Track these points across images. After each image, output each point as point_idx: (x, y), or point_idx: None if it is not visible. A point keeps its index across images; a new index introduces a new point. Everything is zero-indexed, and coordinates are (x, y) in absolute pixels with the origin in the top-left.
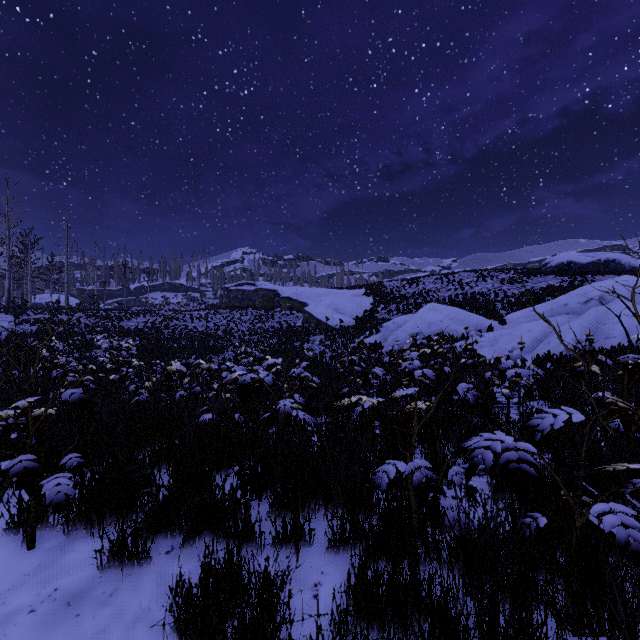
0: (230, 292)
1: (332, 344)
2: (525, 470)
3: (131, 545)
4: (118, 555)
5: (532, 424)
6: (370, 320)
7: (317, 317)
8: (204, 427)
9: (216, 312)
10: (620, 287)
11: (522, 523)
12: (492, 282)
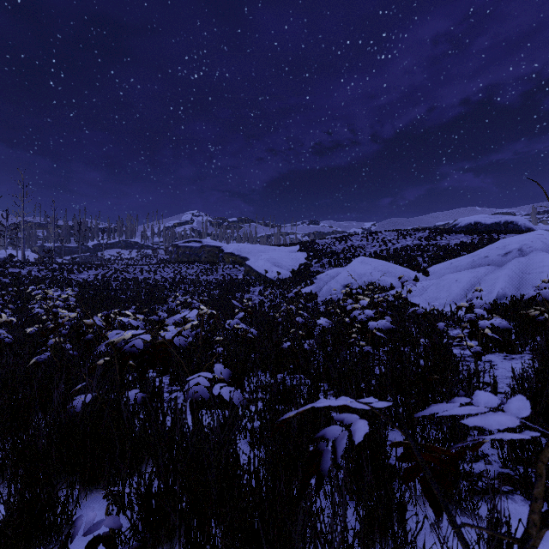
0: (179, 248)
1: (270, 294)
2: None
3: None
4: None
5: None
6: (305, 273)
7: (257, 270)
8: (72, 418)
9: (165, 266)
10: (536, 240)
11: None
12: (411, 239)
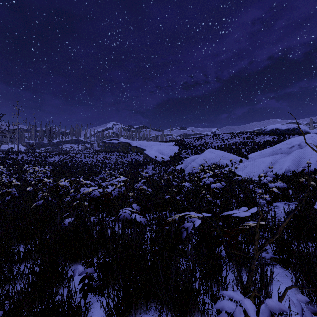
0: (105, 143)
1: (158, 170)
2: None
3: None
4: None
5: None
6: (178, 157)
7: (150, 156)
8: (64, 229)
9: (98, 154)
10: (309, 139)
11: None
12: (238, 138)
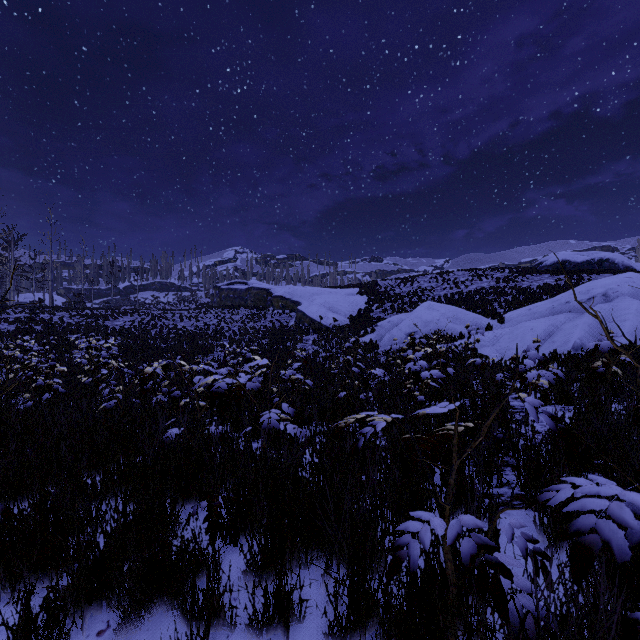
0: (221, 291)
1: (326, 344)
2: None
3: (41, 630)
4: None
5: None
6: (365, 319)
7: (310, 316)
8: (169, 445)
9: (207, 311)
10: (624, 284)
11: (635, 621)
12: (487, 281)
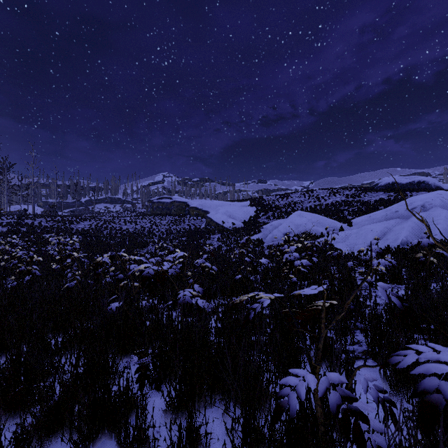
0: (153, 203)
1: (227, 240)
2: None
3: None
4: None
5: None
6: (254, 223)
7: (216, 221)
8: (111, 315)
9: (143, 218)
10: (436, 198)
11: None
12: (340, 196)
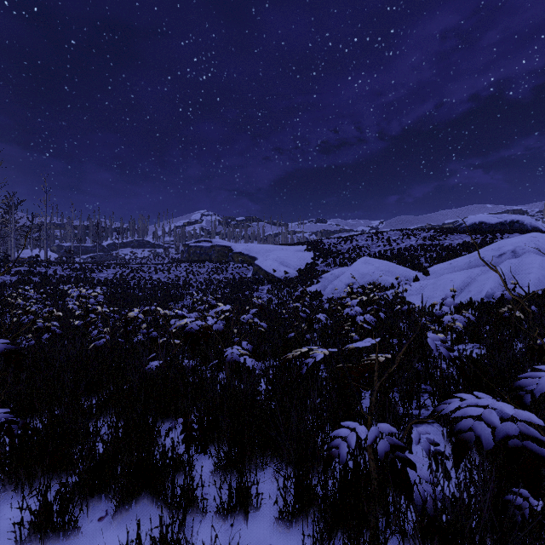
0: (190, 248)
1: (278, 293)
2: (533, 450)
3: (56, 515)
4: (41, 527)
5: (524, 385)
6: (311, 272)
7: (265, 269)
8: (151, 375)
9: (177, 265)
10: (529, 242)
11: (508, 502)
12: (415, 239)
